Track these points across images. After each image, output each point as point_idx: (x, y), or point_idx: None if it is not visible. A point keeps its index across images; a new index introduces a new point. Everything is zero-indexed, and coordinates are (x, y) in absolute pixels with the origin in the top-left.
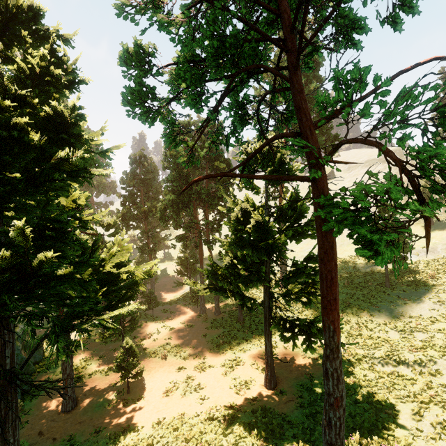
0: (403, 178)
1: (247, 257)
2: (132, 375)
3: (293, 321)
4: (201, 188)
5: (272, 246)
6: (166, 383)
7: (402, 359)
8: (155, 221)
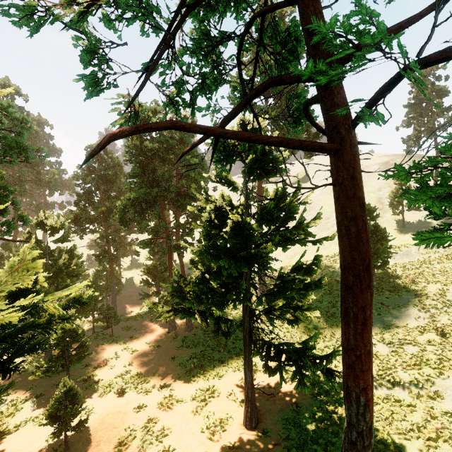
0: (374, 182)
1: (222, 270)
2: (76, 421)
3: (278, 346)
4: (170, 186)
5: (255, 256)
6: (120, 431)
7: (397, 379)
8: (119, 224)
